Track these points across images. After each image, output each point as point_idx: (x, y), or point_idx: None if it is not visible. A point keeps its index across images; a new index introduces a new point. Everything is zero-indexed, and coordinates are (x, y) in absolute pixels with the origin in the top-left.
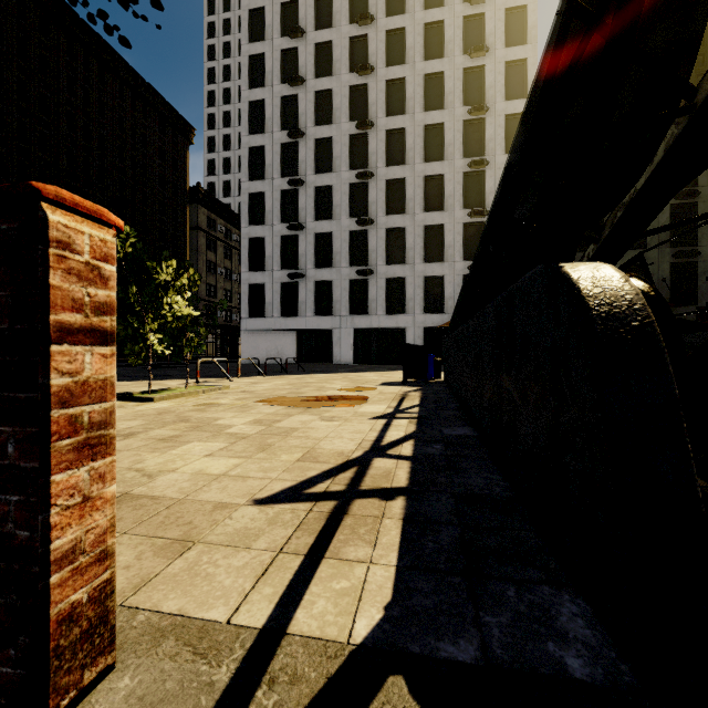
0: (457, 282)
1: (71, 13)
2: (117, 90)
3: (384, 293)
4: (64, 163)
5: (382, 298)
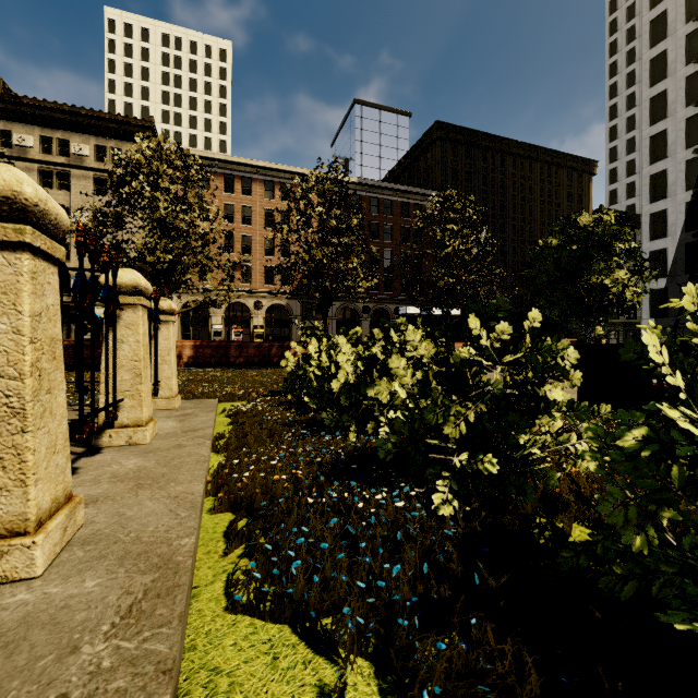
0: None
1: (514, 144)
2: (539, 170)
3: None
4: (511, 235)
5: None
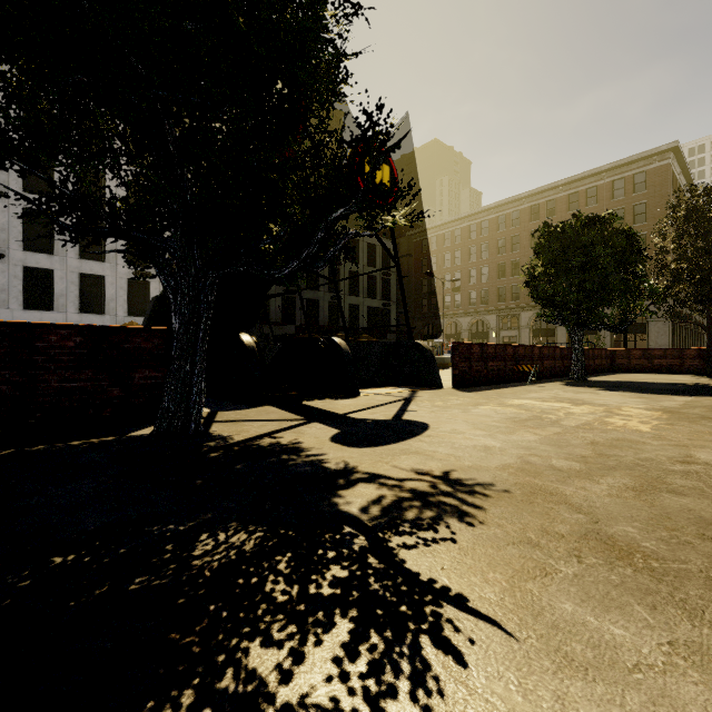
0: (121, 285)
1: None
2: None
3: (21, 284)
4: None
5: (17, 289)
